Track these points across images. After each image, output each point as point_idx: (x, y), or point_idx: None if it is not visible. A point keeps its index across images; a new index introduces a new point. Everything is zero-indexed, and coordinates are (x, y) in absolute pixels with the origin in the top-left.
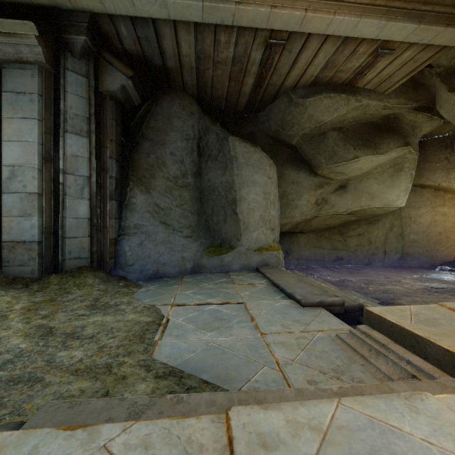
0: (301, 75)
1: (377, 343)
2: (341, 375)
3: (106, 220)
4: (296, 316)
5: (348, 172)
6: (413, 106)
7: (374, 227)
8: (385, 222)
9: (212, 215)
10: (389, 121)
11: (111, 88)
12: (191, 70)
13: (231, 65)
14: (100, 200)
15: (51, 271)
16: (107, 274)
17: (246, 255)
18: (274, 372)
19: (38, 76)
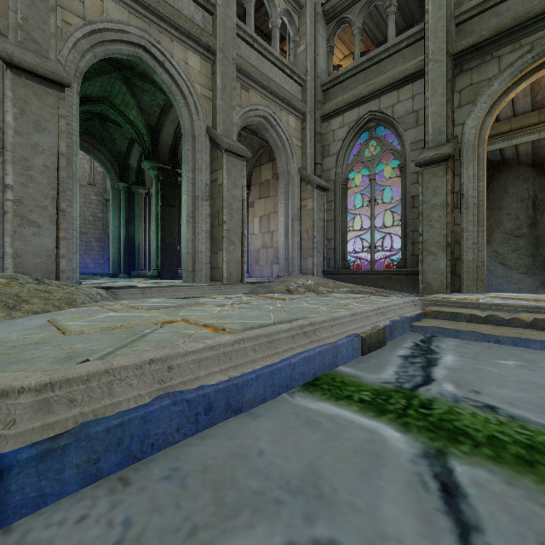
0: None
1: None
2: None
3: None
4: None
5: None
6: None
7: None
8: None
9: None
10: None
11: None
12: (527, 154)
13: None
14: None
15: None
16: None
17: None
18: None
19: None
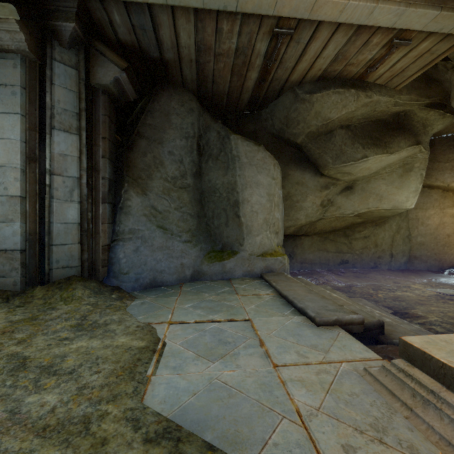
0: (308, 68)
1: (422, 387)
2: (384, 436)
3: (99, 225)
4: (311, 338)
5: (356, 172)
6: (425, 102)
7: (380, 229)
8: (392, 224)
9: (213, 218)
10: (400, 118)
11: (103, 81)
12: (191, 62)
13: (233, 57)
14: (92, 203)
15: (36, 282)
16: (99, 284)
17: (249, 261)
18: (296, 428)
19: (21, 66)
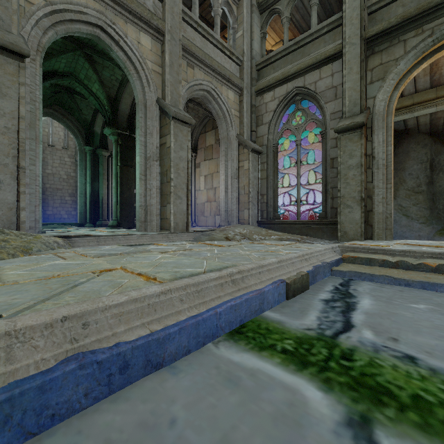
0: None
1: None
2: None
3: None
4: None
5: None
6: None
7: None
8: None
9: (443, 209)
10: None
11: None
12: (425, 124)
13: None
14: None
15: None
16: None
17: None
18: None
19: None
